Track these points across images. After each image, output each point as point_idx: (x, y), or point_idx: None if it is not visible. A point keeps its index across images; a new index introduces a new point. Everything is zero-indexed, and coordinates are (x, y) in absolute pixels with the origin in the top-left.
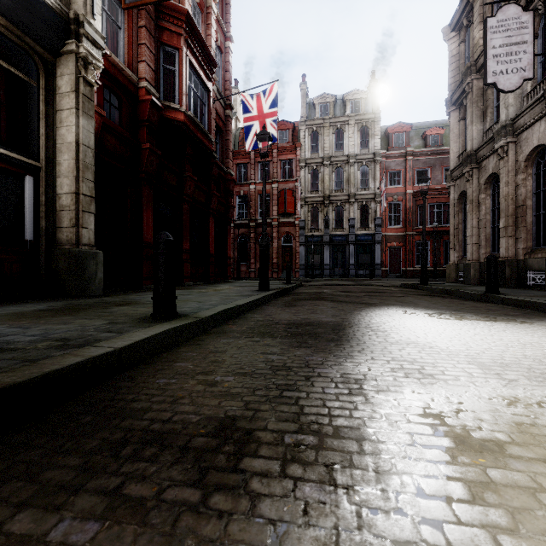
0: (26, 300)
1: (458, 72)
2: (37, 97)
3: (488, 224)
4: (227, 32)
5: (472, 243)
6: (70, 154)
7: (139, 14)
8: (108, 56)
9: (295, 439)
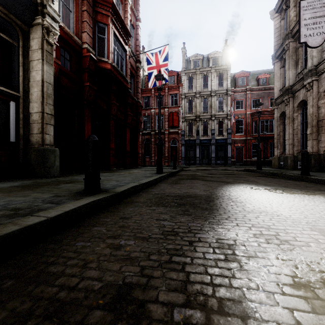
0: (9, 179)
1: (280, 38)
2: (17, 52)
3: (299, 132)
4: (137, 16)
5: (289, 144)
6: (38, 88)
7: (82, 3)
8: (63, 28)
9: (184, 316)
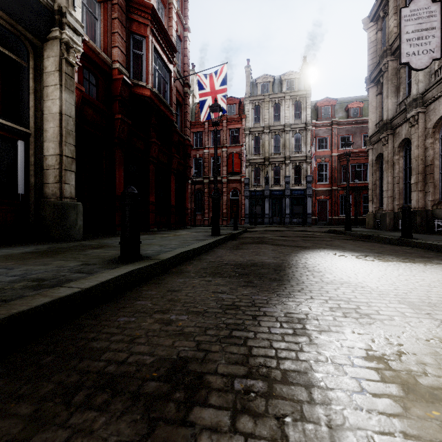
0: (18, 244)
1: (376, 56)
2: (27, 75)
3: (401, 181)
4: (185, 24)
5: (387, 196)
6: (55, 123)
7: (113, 8)
8: (87, 42)
9: (245, 385)
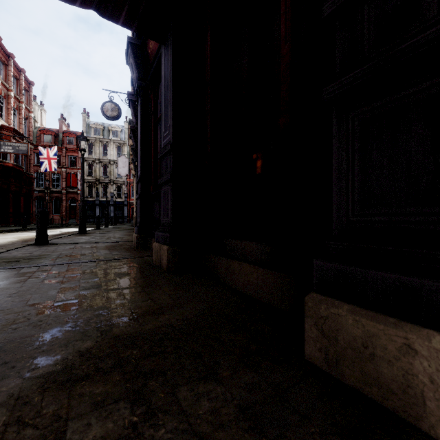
0: None
1: None
2: None
3: None
4: (30, 109)
5: None
6: None
7: None
8: None
9: None
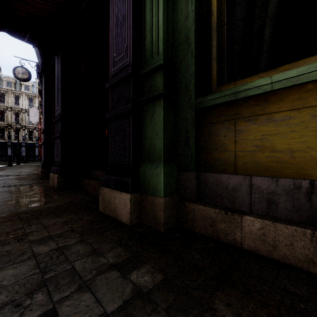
0: None
1: None
2: None
3: None
4: None
5: None
6: None
7: None
8: None
9: None
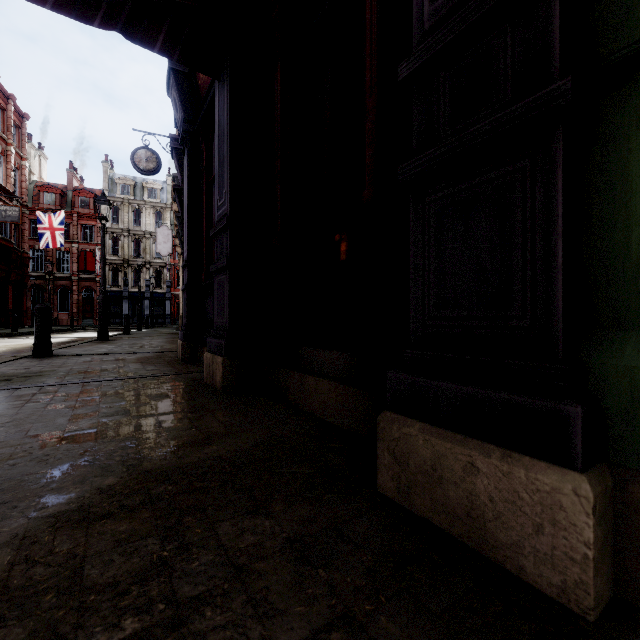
0: None
1: None
2: None
3: None
4: (23, 154)
5: None
6: None
7: None
8: None
9: None
